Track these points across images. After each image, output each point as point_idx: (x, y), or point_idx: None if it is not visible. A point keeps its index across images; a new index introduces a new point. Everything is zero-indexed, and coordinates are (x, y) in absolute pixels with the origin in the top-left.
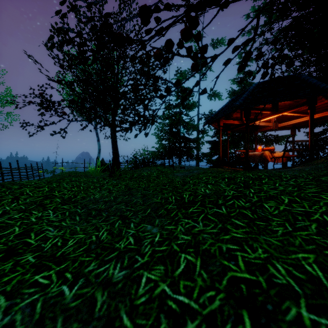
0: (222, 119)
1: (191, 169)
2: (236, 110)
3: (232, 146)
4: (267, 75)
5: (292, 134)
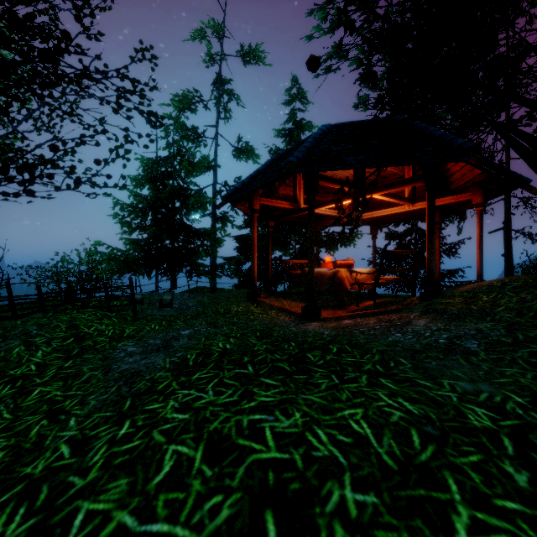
0: (258, 196)
1: (185, 311)
2: (289, 174)
3: (276, 248)
4: (408, 41)
5: (373, 234)
